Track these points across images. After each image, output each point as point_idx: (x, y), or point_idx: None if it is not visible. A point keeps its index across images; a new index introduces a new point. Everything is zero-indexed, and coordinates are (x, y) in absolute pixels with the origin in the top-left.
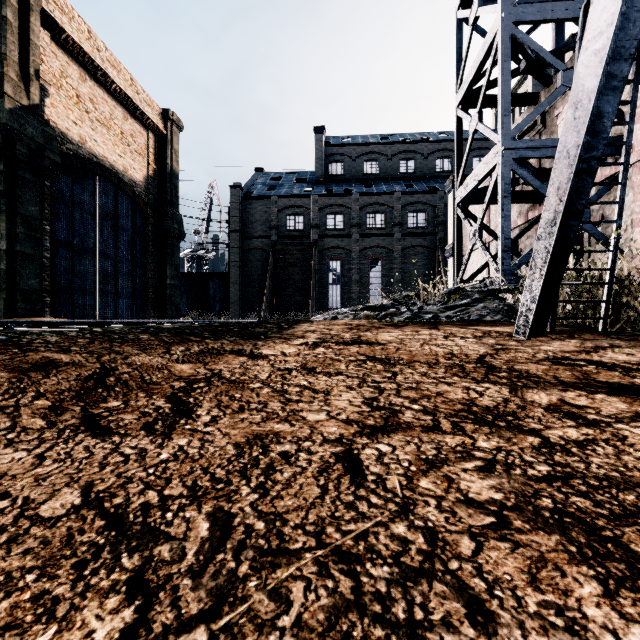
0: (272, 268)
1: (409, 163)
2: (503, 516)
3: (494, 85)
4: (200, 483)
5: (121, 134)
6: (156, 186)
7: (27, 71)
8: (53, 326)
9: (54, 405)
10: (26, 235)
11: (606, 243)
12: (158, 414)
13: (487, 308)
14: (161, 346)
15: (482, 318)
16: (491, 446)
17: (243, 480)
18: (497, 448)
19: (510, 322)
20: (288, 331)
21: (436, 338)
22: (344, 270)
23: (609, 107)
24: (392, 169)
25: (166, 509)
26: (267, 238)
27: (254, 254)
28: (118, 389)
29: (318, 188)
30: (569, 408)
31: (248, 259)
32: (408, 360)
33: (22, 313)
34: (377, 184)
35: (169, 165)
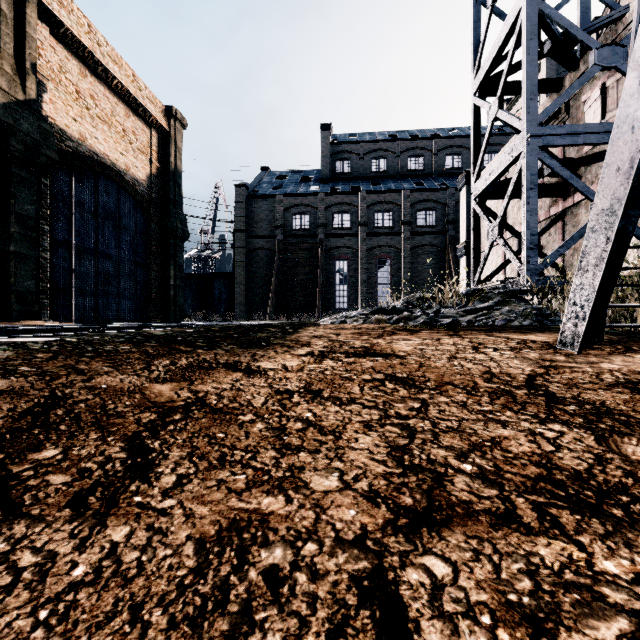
0: (278, 268)
1: (418, 160)
2: None
3: (515, 70)
4: None
5: (123, 131)
6: (159, 185)
7: (23, 65)
8: (27, 334)
9: None
10: (21, 235)
11: None
12: (102, 473)
13: (513, 312)
14: (141, 360)
15: (509, 323)
16: (625, 572)
17: None
18: (638, 578)
19: (538, 327)
20: (292, 336)
21: (464, 349)
22: (351, 270)
23: None
24: (400, 166)
25: None
26: (273, 238)
27: (259, 254)
28: (63, 427)
29: (324, 186)
30: None
31: (253, 259)
32: (437, 381)
33: (17, 316)
34: (385, 182)
35: (172, 163)
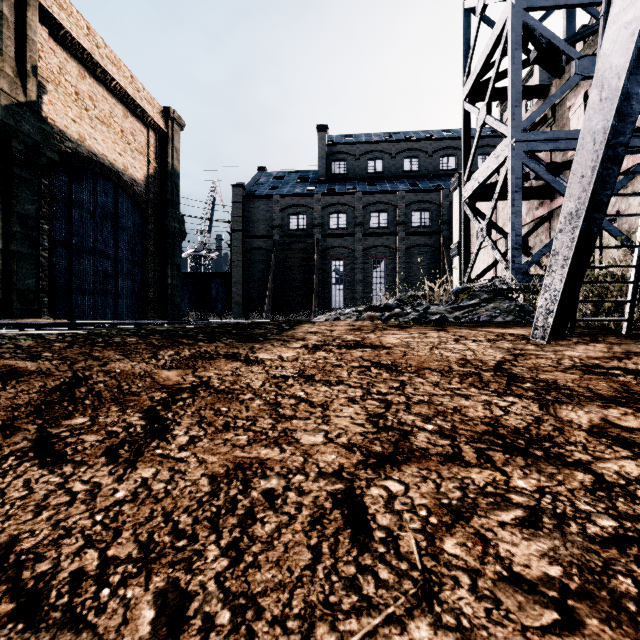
0: (274, 268)
1: (413, 161)
2: (569, 609)
3: (503, 77)
4: (157, 538)
5: (121, 132)
6: (157, 185)
7: (24, 67)
8: (38, 328)
9: (4, 424)
10: (22, 234)
11: (623, 240)
12: (127, 434)
13: (498, 308)
14: (148, 350)
15: (493, 319)
16: (531, 486)
17: (212, 534)
18: (539, 489)
19: (522, 323)
20: (288, 332)
21: (446, 341)
22: (347, 270)
23: (638, 88)
24: (396, 167)
25: (103, 582)
26: (269, 238)
27: (256, 254)
28: (88, 402)
29: (321, 187)
30: (617, 431)
31: (250, 259)
32: (417, 367)
33: (18, 314)
34: (381, 183)
35: (170, 164)
